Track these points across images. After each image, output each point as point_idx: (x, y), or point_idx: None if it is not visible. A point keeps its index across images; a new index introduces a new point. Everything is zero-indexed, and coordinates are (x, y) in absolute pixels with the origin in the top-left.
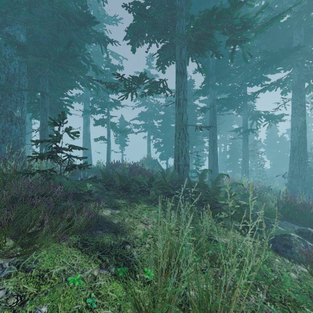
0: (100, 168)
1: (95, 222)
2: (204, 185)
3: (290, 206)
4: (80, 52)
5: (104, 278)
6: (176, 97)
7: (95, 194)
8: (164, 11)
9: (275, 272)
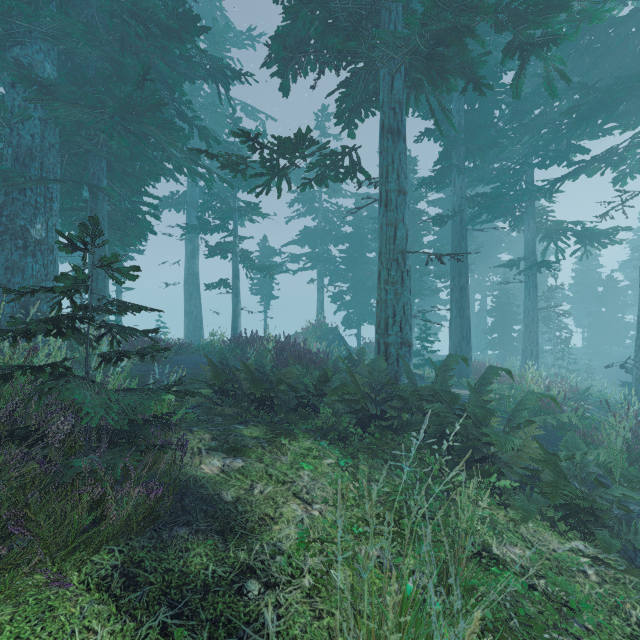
0: (217, 346)
1: (168, 506)
2: (450, 396)
3: None
4: (174, 100)
5: None
6: (382, 187)
7: (190, 415)
8: None
9: None
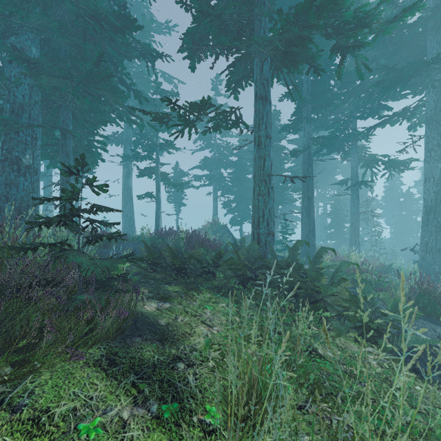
0: (146, 237)
1: (130, 324)
2: (297, 265)
3: (428, 296)
4: (117, 72)
5: (139, 424)
6: (255, 134)
7: (135, 278)
8: (237, 6)
9: (421, 413)
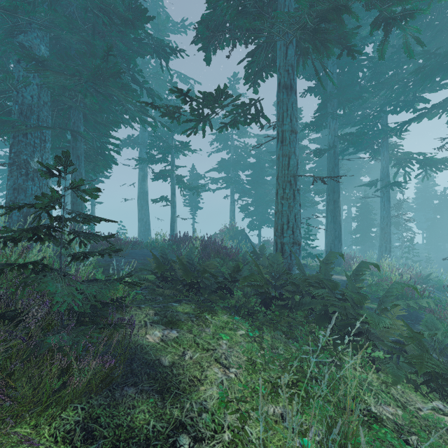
0: (160, 243)
1: (120, 372)
2: (332, 284)
3: None
4: (129, 70)
5: None
6: (278, 128)
7: (139, 296)
8: None
9: None
